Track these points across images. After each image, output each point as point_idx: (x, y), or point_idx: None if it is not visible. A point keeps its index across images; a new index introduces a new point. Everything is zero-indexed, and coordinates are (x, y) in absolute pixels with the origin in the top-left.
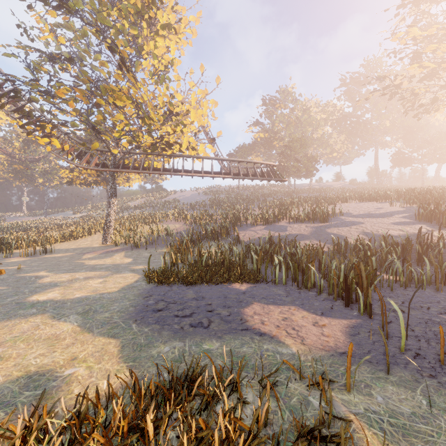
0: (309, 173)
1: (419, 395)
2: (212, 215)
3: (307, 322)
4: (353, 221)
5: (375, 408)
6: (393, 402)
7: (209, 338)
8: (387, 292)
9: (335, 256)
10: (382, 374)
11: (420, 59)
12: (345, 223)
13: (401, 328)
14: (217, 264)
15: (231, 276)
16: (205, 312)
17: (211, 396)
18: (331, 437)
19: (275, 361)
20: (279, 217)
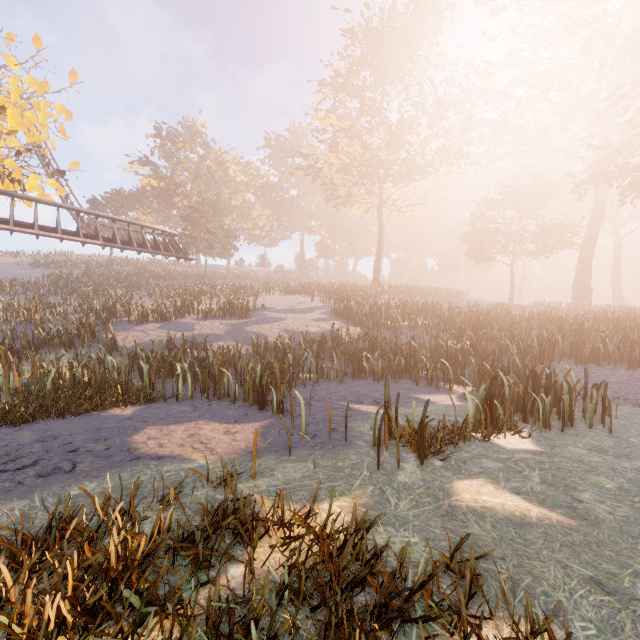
0: (226, 252)
1: (310, 463)
2: (59, 306)
3: (218, 433)
4: (276, 317)
5: (276, 483)
6: (290, 474)
7: (77, 482)
8: (302, 390)
9: (252, 357)
10: (285, 458)
11: (338, 149)
12: (268, 319)
13: (303, 415)
14: (78, 385)
15: (106, 399)
16: (64, 454)
17: (95, 531)
18: (235, 512)
19: (179, 478)
20: (182, 311)
